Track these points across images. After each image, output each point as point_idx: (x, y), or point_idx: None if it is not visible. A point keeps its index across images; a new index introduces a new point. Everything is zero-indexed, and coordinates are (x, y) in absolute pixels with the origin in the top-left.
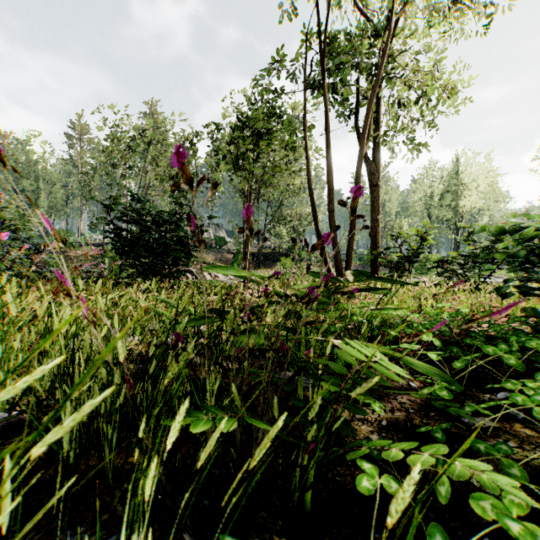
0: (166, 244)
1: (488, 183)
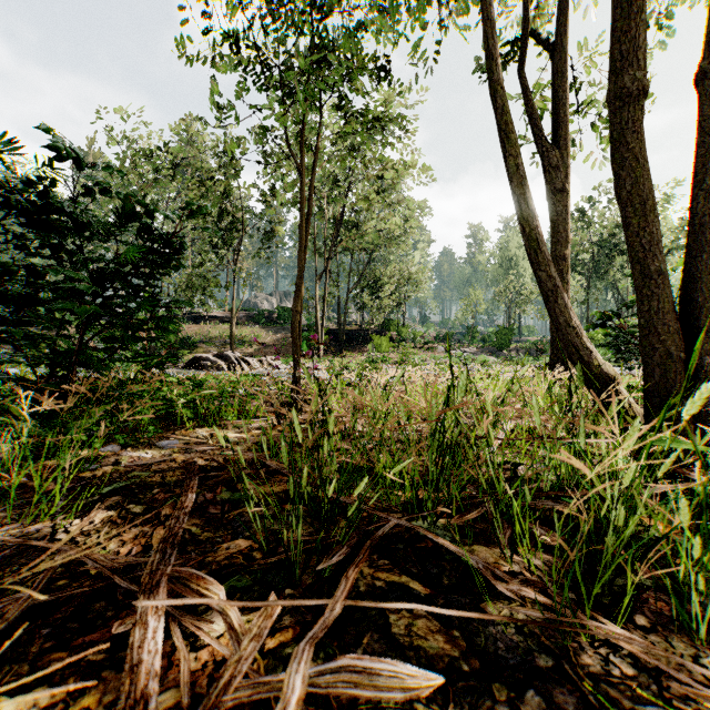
0: (42, 273)
1: (673, 228)
